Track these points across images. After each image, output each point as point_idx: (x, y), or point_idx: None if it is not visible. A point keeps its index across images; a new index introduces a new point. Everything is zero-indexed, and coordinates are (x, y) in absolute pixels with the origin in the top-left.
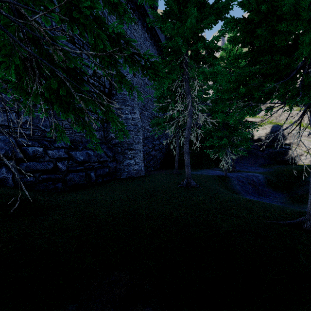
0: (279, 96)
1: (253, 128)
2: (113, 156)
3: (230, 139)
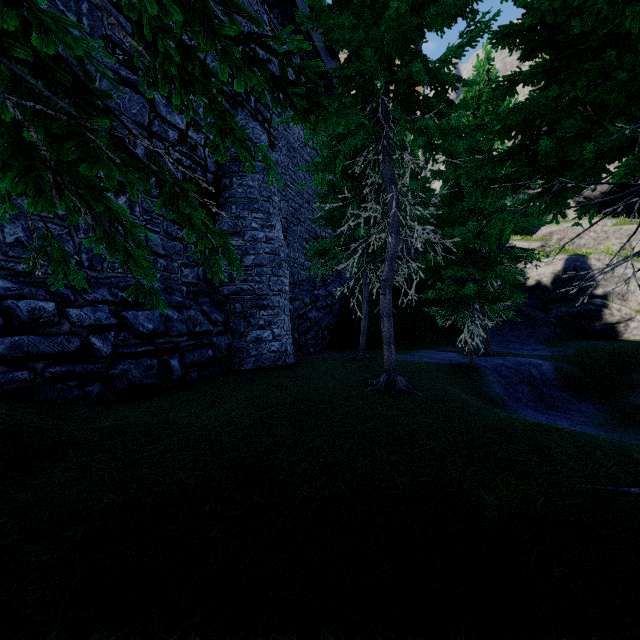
0: (636, 165)
1: (529, 260)
2: (224, 322)
3: (480, 284)
